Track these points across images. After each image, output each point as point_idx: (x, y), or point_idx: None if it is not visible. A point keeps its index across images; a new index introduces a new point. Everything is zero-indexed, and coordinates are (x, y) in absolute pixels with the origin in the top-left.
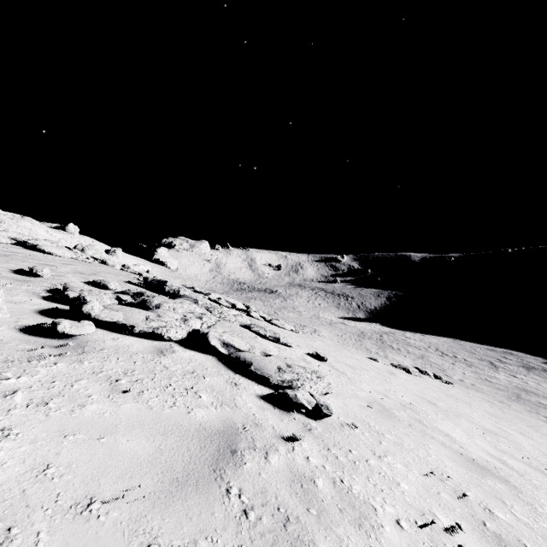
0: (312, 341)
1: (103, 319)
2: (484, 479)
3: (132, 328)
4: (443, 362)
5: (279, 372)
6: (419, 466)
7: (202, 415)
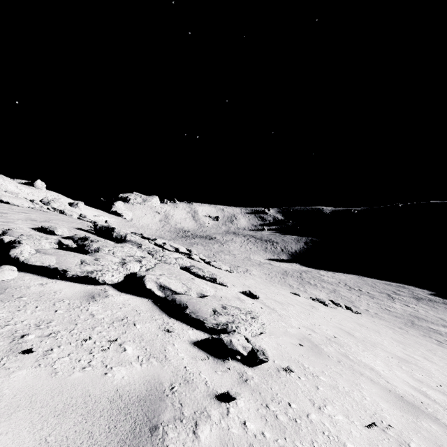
0: (245, 280)
1: (33, 263)
2: (418, 420)
3: (65, 272)
4: (351, 295)
5: (215, 314)
6: (358, 414)
7: (122, 376)
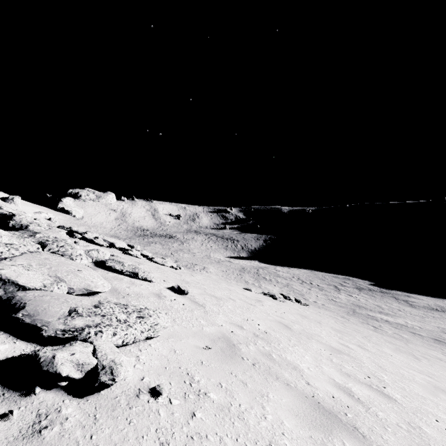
0: (190, 276)
1: None
2: (330, 439)
3: None
4: (302, 288)
5: (69, 316)
6: None
7: None
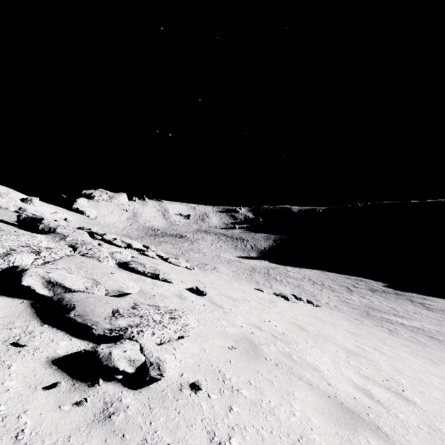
0: (204, 276)
1: None
2: (355, 436)
3: None
4: (314, 289)
5: (113, 316)
6: (276, 443)
7: None
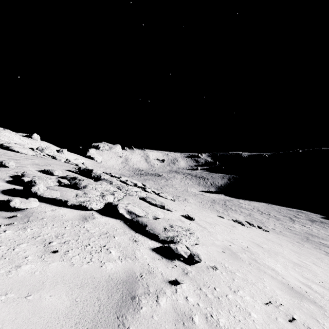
0: (184, 206)
1: (46, 196)
2: (301, 302)
3: (66, 202)
4: (262, 218)
5: (165, 231)
6: (260, 296)
7: (111, 268)
